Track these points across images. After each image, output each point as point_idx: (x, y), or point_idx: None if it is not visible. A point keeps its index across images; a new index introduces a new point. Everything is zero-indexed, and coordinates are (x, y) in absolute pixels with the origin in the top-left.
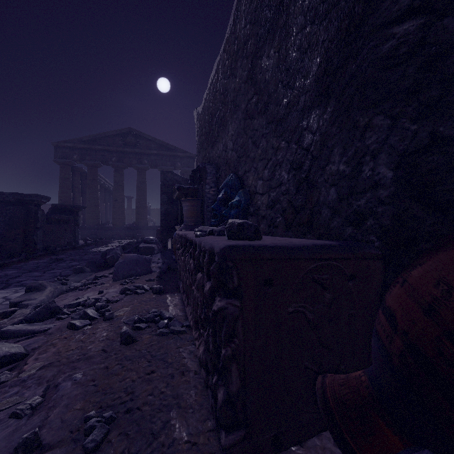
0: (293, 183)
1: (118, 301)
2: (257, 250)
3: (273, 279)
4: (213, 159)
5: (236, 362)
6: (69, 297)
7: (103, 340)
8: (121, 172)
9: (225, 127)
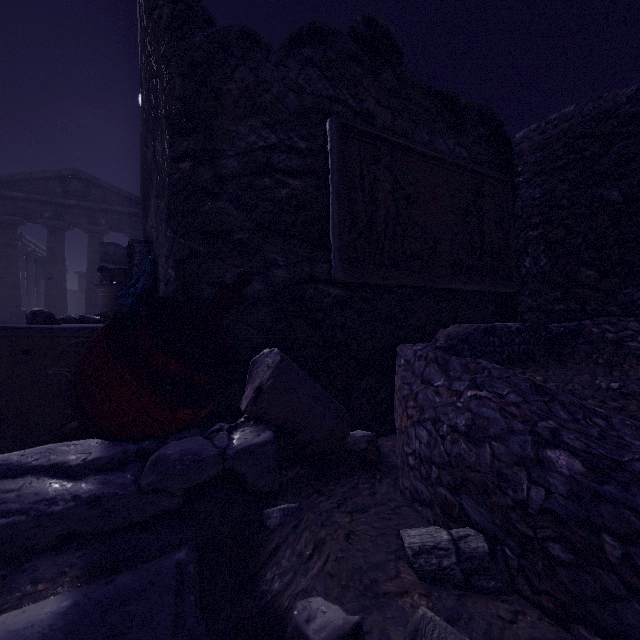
0: None
1: None
2: (15, 330)
3: (31, 350)
4: (148, 235)
5: None
6: None
7: None
8: (60, 236)
9: (150, 201)
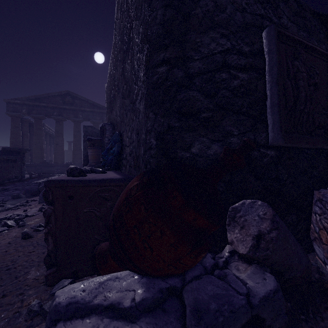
0: (136, 142)
1: (34, 215)
2: (64, 182)
3: (74, 196)
4: (112, 120)
5: (51, 235)
6: (2, 215)
7: (11, 237)
8: (61, 123)
9: (116, 101)
